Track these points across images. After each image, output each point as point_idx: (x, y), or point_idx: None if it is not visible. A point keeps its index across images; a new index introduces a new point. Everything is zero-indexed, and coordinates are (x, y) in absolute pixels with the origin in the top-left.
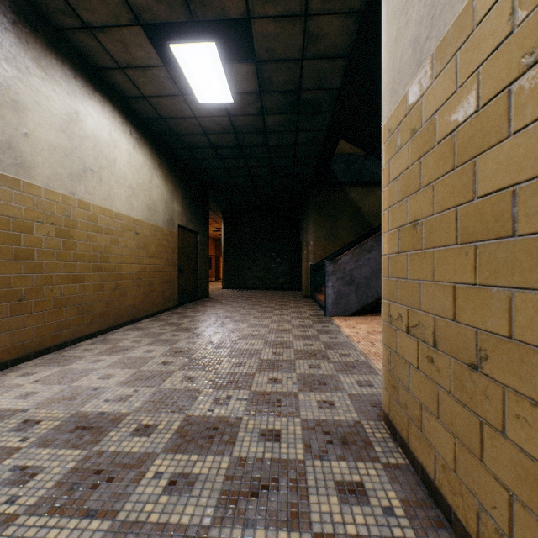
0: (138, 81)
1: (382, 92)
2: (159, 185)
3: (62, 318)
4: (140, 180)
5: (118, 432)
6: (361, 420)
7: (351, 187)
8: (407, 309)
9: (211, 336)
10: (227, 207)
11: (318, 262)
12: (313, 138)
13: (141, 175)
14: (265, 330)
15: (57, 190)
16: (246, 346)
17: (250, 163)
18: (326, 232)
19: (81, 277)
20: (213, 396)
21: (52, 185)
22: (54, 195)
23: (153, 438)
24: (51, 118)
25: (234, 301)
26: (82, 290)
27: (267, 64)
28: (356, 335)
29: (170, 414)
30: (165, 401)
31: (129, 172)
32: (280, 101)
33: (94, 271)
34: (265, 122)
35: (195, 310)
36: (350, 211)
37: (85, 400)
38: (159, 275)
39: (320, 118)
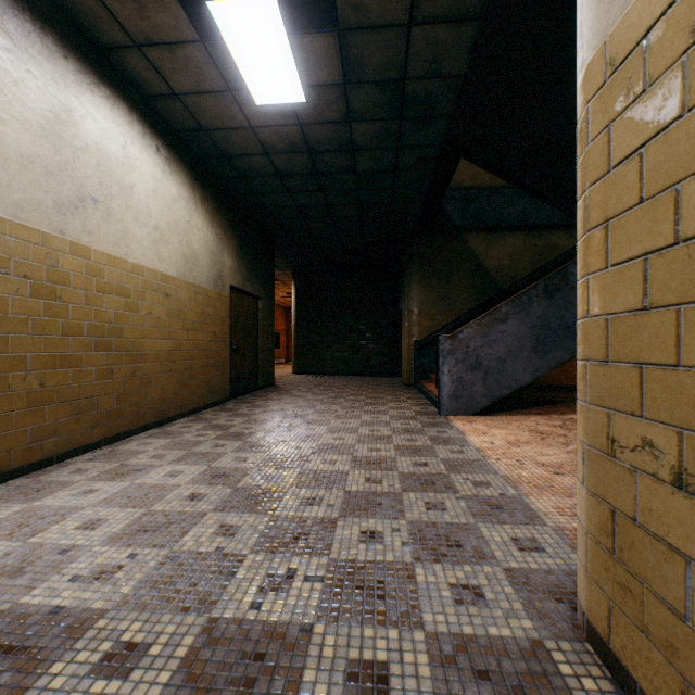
0: (164, 67)
1: (580, 4)
2: (201, 228)
3: (43, 421)
4: (173, 219)
5: (69, 663)
6: (542, 638)
7: (471, 234)
8: (677, 434)
9: (271, 448)
10: (300, 263)
11: (424, 338)
12: (420, 158)
13: (174, 211)
14: (352, 438)
15: (34, 225)
16: (324, 466)
17: (331, 199)
18: (436, 296)
19: (76, 359)
20: (264, 570)
21: (25, 217)
22: (28, 232)
23: (133, 683)
24: (23, 114)
25: (309, 391)
26: (78, 378)
27: (356, 34)
28: (492, 448)
29: (179, 613)
30: (176, 581)
31: (156, 207)
32: (374, 98)
33: (98, 349)
34: (352, 134)
35: (253, 405)
36: (469, 267)
37: (37, 577)
38: (201, 355)
39: (433, 125)
